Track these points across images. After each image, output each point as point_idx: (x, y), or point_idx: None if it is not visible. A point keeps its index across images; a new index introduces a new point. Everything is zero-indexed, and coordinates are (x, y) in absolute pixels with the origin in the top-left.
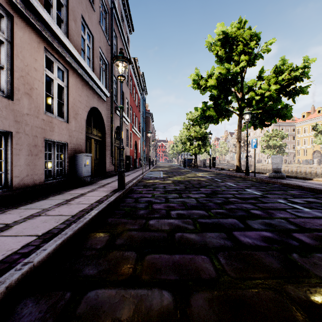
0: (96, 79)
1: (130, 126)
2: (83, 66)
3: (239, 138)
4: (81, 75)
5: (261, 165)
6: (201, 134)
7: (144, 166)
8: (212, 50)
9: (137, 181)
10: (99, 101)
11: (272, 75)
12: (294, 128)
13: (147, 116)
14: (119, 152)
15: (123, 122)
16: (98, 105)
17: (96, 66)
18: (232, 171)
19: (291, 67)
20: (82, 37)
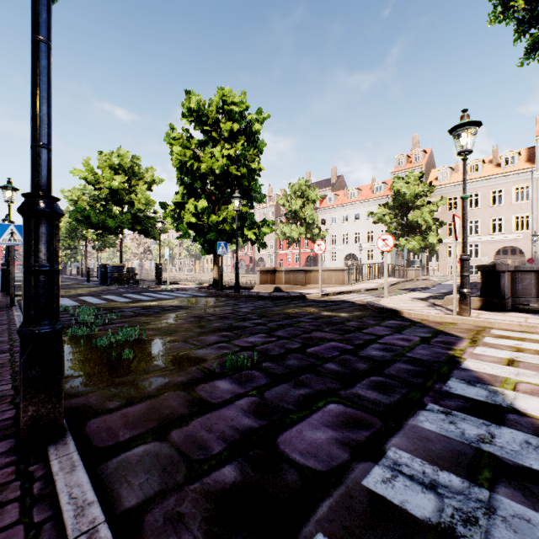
0: None
1: None
2: None
3: (86, 256)
4: None
5: None
6: None
7: None
8: (65, 198)
9: None
10: None
11: None
12: None
13: None
14: None
15: None
16: None
17: None
18: (80, 276)
19: None
20: None
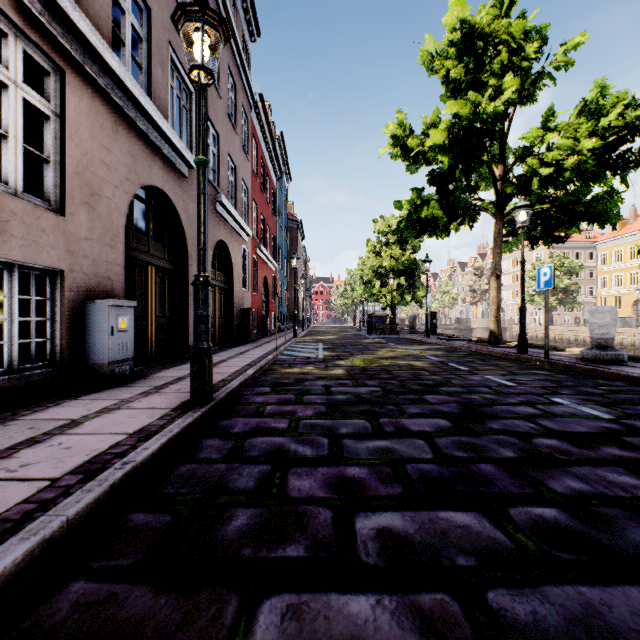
0: (155, 114)
1: (251, 244)
2: (111, 68)
3: (497, 268)
4: (110, 94)
5: (527, 329)
6: (405, 262)
7: (283, 331)
8: (434, 69)
9: (259, 370)
10: (170, 176)
11: (578, 120)
12: (591, 252)
13: (291, 227)
14: (194, 294)
15: (235, 233)
16: (165, 185)
17: (161, 86)
18: (482, 344)
19: (624, 100)
20: (118, 3)
